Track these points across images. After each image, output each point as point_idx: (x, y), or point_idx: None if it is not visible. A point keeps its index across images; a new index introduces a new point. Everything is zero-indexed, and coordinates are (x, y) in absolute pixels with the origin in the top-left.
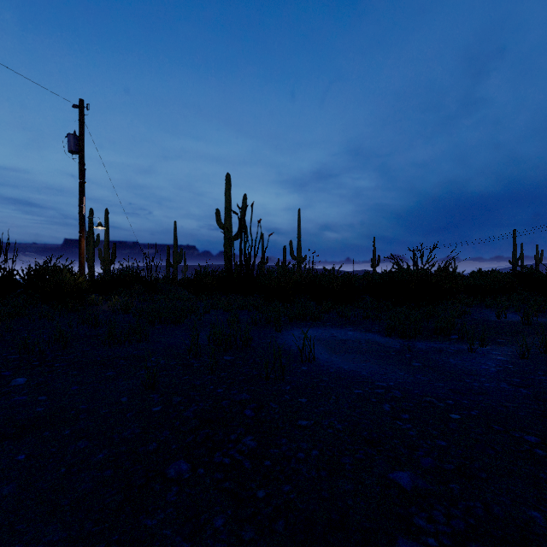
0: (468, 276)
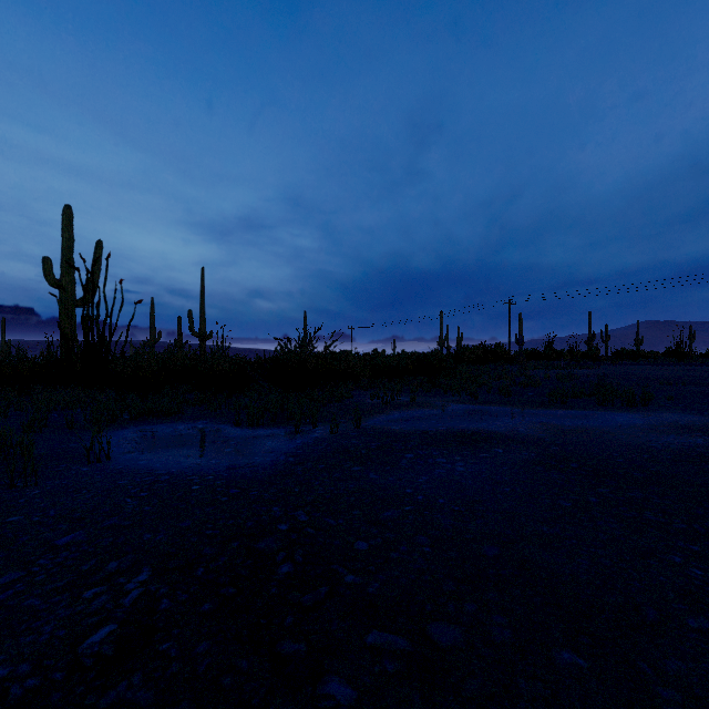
0: (375, 358)
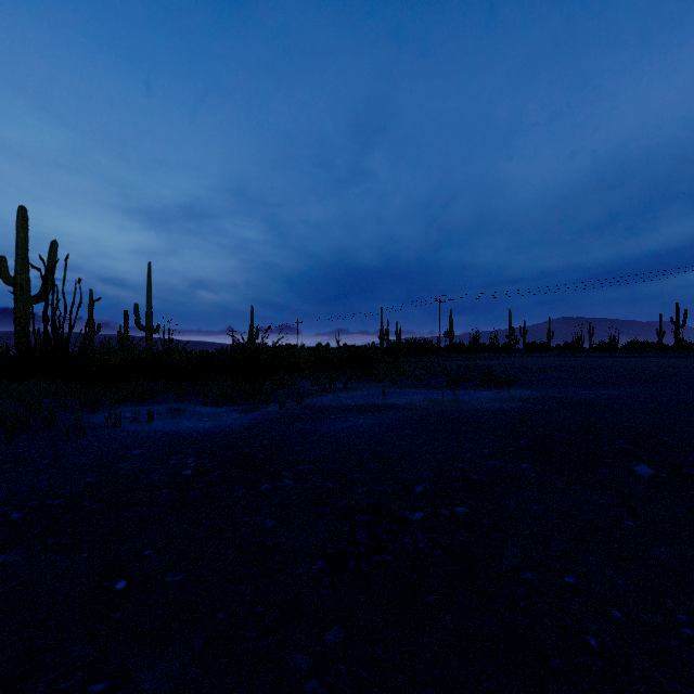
0: (317, 352)
